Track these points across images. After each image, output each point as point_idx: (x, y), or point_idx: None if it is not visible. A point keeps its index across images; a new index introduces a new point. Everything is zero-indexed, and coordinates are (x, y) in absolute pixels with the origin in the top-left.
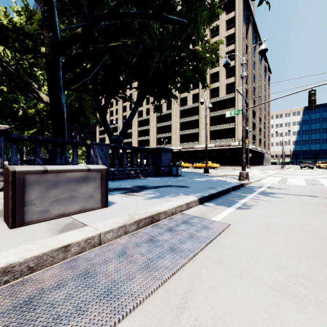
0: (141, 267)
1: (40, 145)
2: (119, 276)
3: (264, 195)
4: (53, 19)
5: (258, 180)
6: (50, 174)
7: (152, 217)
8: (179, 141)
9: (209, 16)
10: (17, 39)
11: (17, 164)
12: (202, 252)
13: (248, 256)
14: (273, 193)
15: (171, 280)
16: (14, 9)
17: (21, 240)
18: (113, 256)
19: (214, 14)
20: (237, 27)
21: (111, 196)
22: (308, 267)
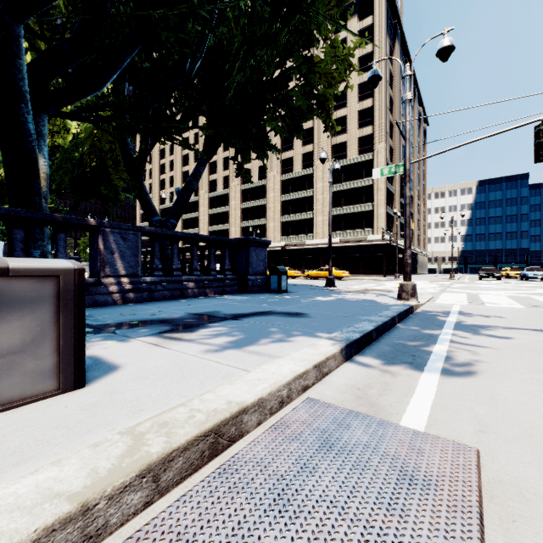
0: None
1: None
2: None
3: (472, 332)
4: None
5: (430, 298)
6: None
7: (216, 434)
8: (279, 232)
9: None
10: None
11: None
12: None
13: None
14: (484, 326)
15: None
16: None
17: None
18: None
19: None
20: (377, 42)
21: (118, 345)
22: None
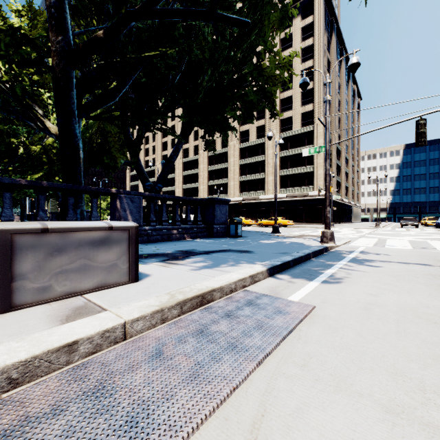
0: (186, 377)
1: (44, 193)
2: (151, 393)
3: (358, 263)
4: (63, 16)
5: (347, 242)
6: (52, 235)
7: (202, 297)
8: (238, 189)
9: (280, 19)
10: (12, 44)
11: (12, 221)
12: (277, 350)
13: (345, 356)
14: (369, 260)
15: (233, 399)
16: (12, 8)
17: (2, 335)
18: (142, 359)
19: (286, 15)
20: (317, 36)
21: (143, 266)
22: (439, 375)
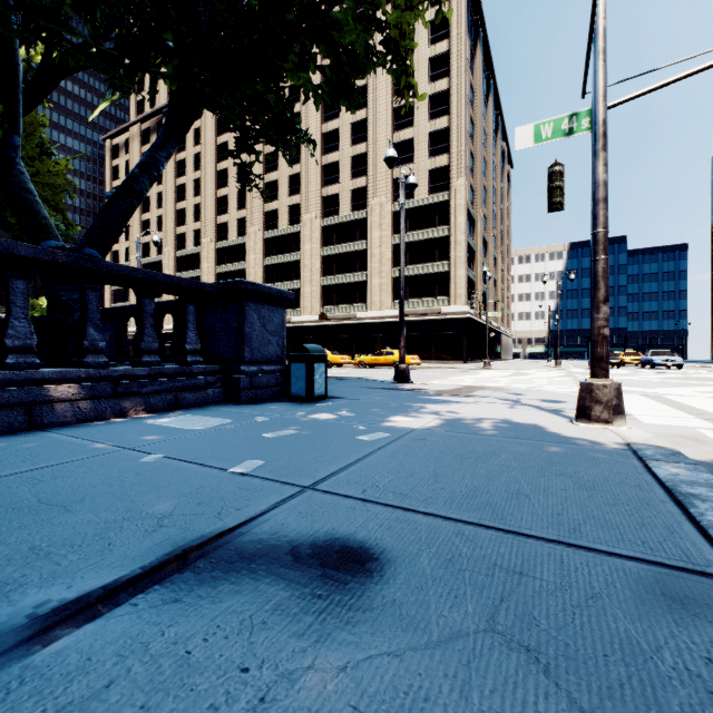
0: None
1: None
2: None
3: None
4: None
5: None
6: None
7: None
8: (319, 301)
9: None
10: None
11: None
12: None
13: None
14: None
15: None
16: None
17: None
18: None
19: None
20: (455, 38)
21: None
22: None
